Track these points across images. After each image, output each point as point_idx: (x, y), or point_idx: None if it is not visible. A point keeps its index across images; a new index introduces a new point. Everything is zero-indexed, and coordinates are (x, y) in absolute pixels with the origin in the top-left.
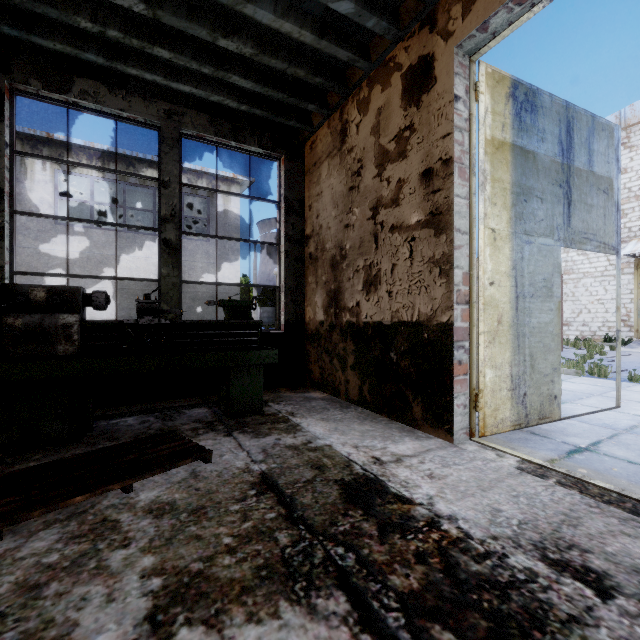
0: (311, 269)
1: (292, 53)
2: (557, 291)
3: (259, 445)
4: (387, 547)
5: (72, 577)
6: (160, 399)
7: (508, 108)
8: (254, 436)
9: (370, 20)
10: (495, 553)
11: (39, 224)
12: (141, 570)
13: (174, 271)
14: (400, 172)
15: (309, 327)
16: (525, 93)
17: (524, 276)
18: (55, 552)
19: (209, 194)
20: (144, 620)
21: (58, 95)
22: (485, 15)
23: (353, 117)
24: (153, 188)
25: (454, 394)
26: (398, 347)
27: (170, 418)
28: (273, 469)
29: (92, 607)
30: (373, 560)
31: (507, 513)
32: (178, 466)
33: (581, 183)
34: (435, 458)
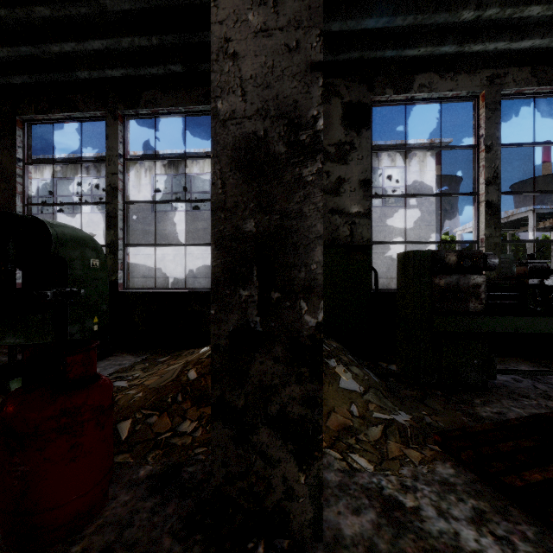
0: None
1: None
2: None
3: None
4: None
5: None
6: None
7: None
8: None
9: None
10: None
11: None
12: None
13: (495, 231)
14: None
15: None
16: None
17: None
18: None
19: (406, 163)
20: None
21: (402, 95)
22: None
23: None
24: None
25: None
26: None
27: (541, 380)
28: None
29: None
30: None
31: None
32: None
33: None
34: None
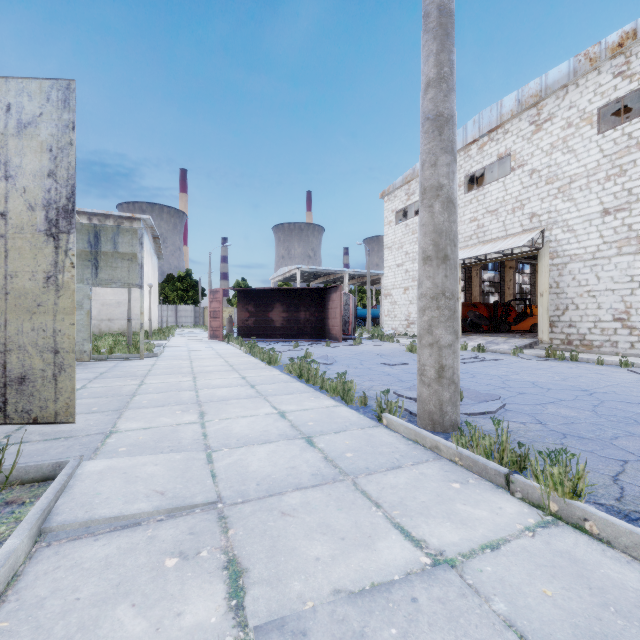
0: None
1: None
2: (87, 306)
3: None
4: None
5: None
6: None
7: None
8: None
9: None
10: None
11: None
12: None
13: None
14: None
15: None
16: None
17: None
18: None
19: None
20: None
21: None
22: None
23: None
24: None
25: None
26: None
27: None
28: None
29: None
30: None
31: None
32: None
33: (108, 258)
34: None
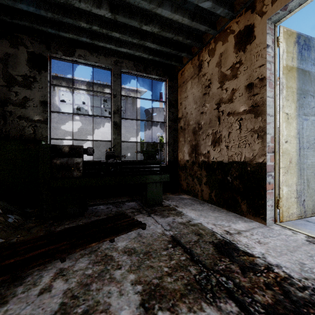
0: (181, 134)
1: (177, 29)
2: None
3: (165, 221)
4: (248, 279)
5: (101, 281)
6: (112, 197)
7: (295, 49)
8: (161, 217)
9: (219, 10)
10: (309, 287)
11: (52, 115)
12: (130, 281)
13: (118, 136)
14: (233, 85)
15: (180, 163)
16: (304, 40)
17: (303, 137)
18: (89, 269)
19: (125, 98)
20: (140, 306)
21: (69, 57)
22: (286, 2)
23: (205, 58)
24: (100, 96)
25: (266, 199)
26: (232, 174)
27: (119, 206)
28: (176, 234)
29: (114, 297)
30: (242, 285)
31: (309, 265)
32: (132, 230)
33: None
34: (258, 233)
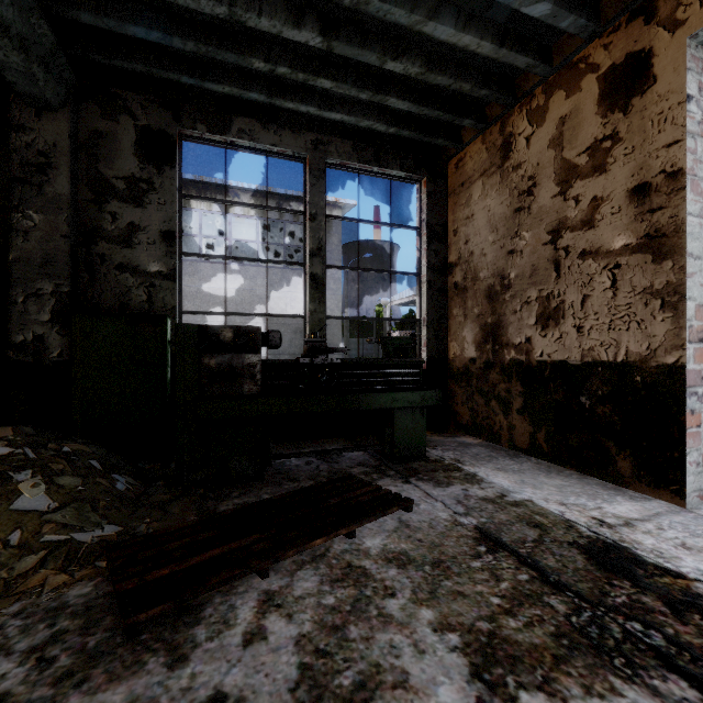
0: (457, 300)
1: (460, 67)
2: None
3: (449, 495)
4: (693, 628)
5: (364, 622)
6: (307, 439)
7: None
8: (436, 485)
9: (566, 19)
10: None
11: None
12: (428, 623)
13: (320, 306)
14: (596, 189)
15: (454, 364)
16: None
17: None
18: (328, 594)
19: None
20: (472, 677)
21: (219, 136)
22: None
23: (521, 129)
24: (256, 218)
25: (686, 449)
26: (592, 391)
27: (332, 460)
28: (486, 524)
29: (408, 656)
30: (687, 642)
31: None
32: (387, 514)
33: None
34: (674, 524)
